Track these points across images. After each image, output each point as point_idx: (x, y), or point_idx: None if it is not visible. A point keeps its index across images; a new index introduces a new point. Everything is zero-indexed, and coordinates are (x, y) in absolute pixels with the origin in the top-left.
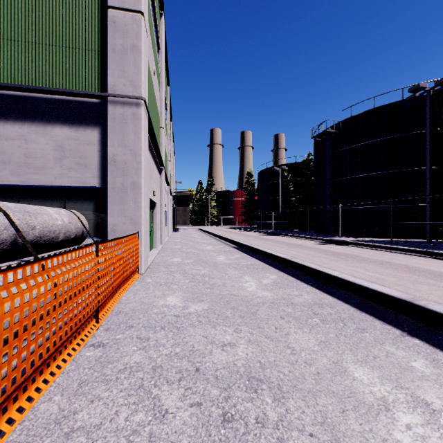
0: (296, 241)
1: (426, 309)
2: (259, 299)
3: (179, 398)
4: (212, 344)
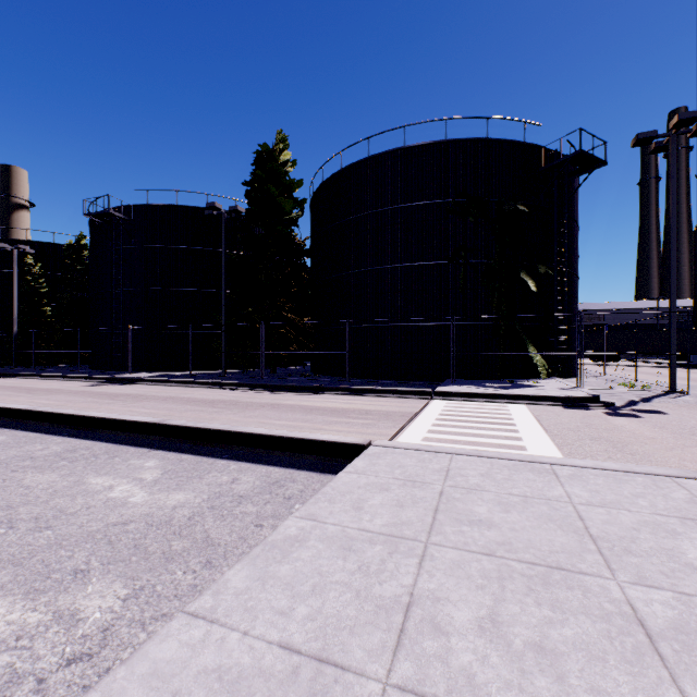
0: (51, 384)
1: (168, 425)
2: None
3: None
4: None
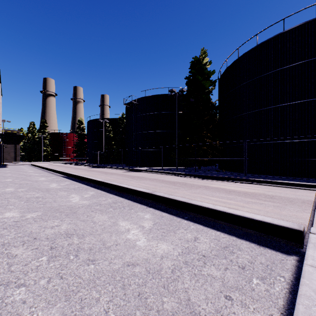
0: (113, 171)
1: (155, 195)
2: (80, 205)
3: (24, 249)
4: (45, 227)
